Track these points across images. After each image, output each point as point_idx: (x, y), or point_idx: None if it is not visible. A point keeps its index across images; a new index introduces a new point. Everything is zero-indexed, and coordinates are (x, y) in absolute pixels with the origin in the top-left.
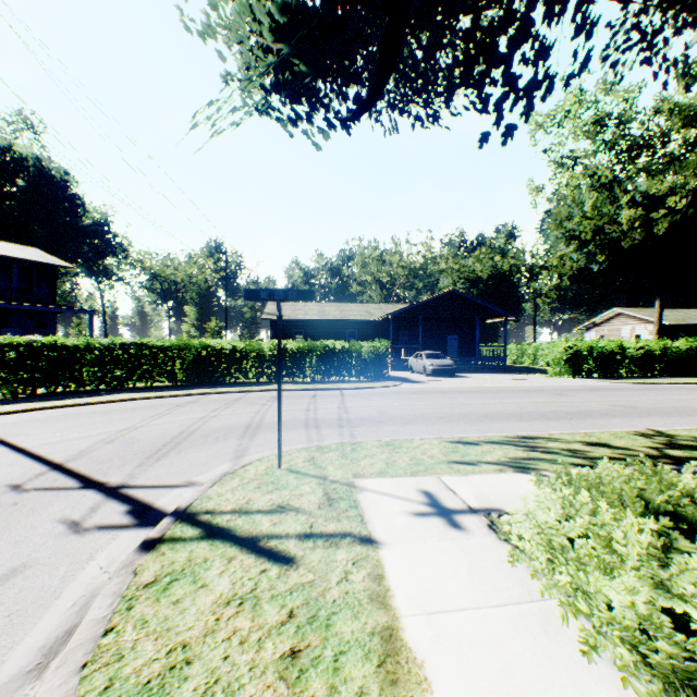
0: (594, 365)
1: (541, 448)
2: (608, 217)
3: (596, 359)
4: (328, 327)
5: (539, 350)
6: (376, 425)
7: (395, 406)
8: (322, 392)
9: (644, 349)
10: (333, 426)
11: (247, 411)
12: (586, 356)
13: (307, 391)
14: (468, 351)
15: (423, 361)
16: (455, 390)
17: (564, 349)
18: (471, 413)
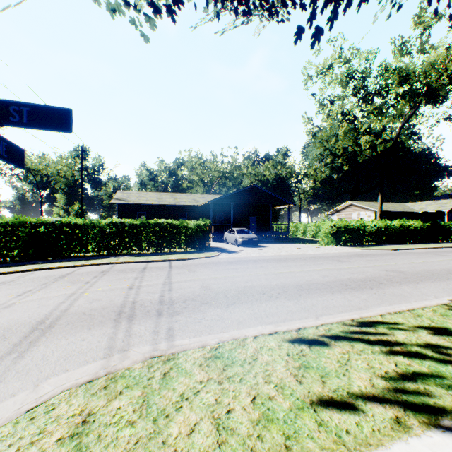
0: (348, 237)
1: (397, 345)
2: (352, 140)
3: (349, 233)
4: (164, 210)
5: (307, 227)
6: (199, 308)
7: (218, 279)
8: (153, 264)
9: (376, 226)
10: (151, 314)
11: (60, 293)
12: (343, 231)
13: (139, 263)
14: (263, 227)
15: (235, 235)
16: (263, 259)
17: (330, 226)
18: (286, 284)
